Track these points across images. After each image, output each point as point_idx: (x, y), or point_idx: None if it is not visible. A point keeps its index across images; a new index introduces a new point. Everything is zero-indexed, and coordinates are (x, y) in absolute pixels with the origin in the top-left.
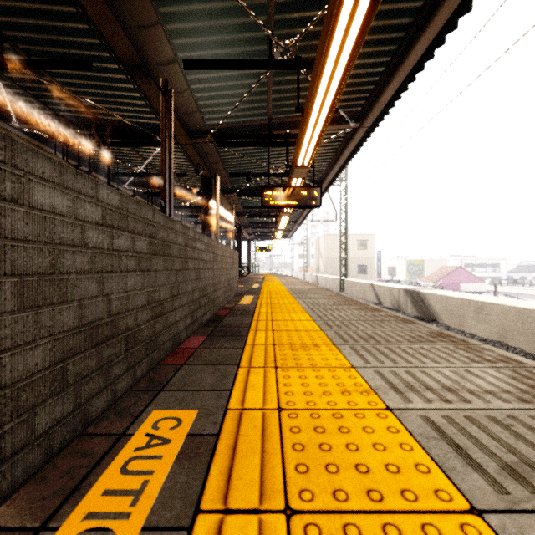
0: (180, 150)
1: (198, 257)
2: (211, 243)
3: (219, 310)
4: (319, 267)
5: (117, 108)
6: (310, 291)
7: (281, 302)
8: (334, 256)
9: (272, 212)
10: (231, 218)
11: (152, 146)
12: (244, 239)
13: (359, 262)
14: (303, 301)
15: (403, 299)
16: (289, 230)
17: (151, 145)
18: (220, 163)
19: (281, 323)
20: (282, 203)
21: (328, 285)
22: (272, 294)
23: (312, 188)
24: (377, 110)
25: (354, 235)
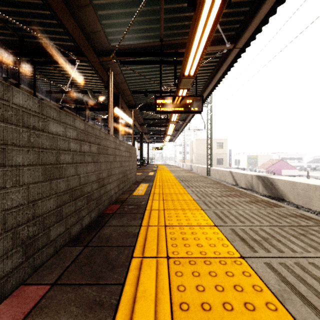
0: (94, 72)
1: (56, 145)
2: (93, 132)
3: (110, 204)
4: (192, 159)
5: (36, 29)
6: (193, 178)
7: (172, 191)
8: (202, 152)
9: (163, 123)
10: (136, 128)
11: (69, 64)
12: (145, 142)
13: (218, 156)
14: (191, 190)
15: (255, 182)
16: (174, 136)
17: (68, 64)
18: (125, 83)
19: (177, 235)
20: (171, 109)
21: (199, 171)
22: (164, 182)
23: (195, 97)
24: (251, 29)
25: (214, 139)
